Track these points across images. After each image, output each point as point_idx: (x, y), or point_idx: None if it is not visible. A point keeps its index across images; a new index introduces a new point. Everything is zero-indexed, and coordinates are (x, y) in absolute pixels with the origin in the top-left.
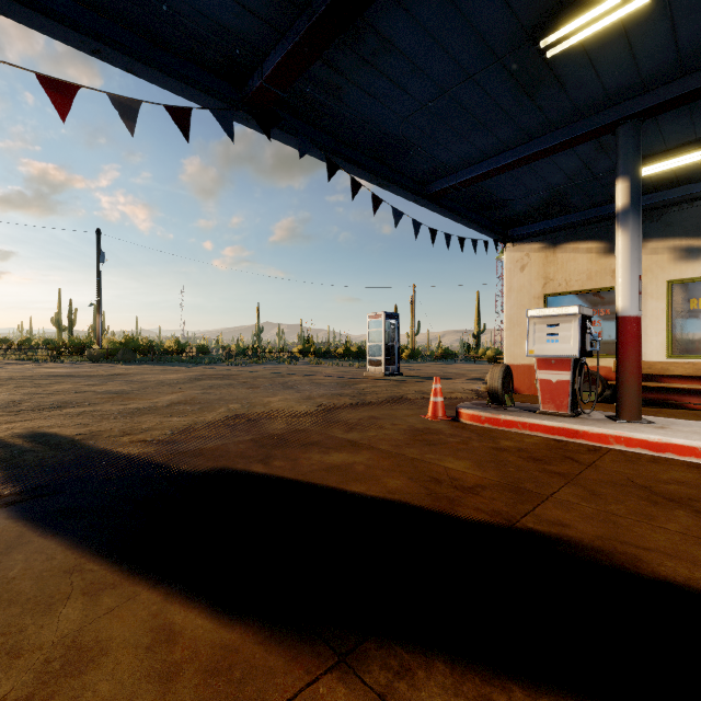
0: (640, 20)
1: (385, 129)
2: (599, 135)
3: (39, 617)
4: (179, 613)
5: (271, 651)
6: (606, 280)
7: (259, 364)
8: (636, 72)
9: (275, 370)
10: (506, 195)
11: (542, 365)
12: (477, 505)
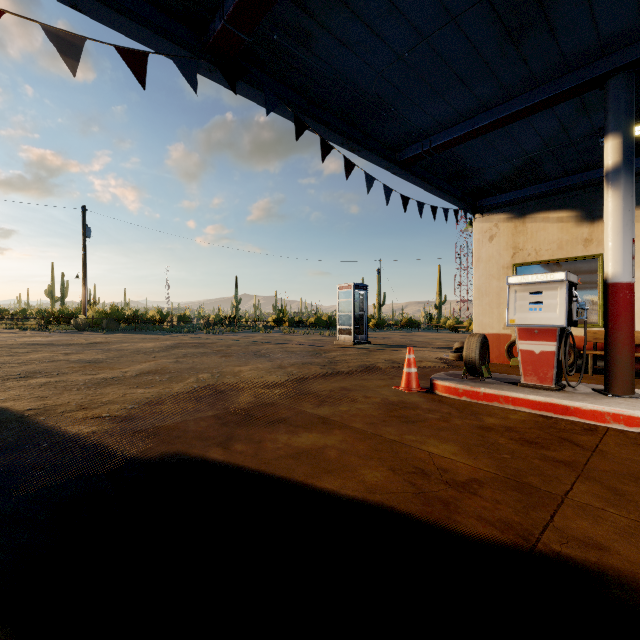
0: None
1: (357, 86)
2: (586, 90)
3: None
4: None
5: None
6: (577, 250)
7: (235, 332)
8: (637, 13)
9: (250, 339)
10: (478, 163)
11: (524, 335)
12: (477, 510)
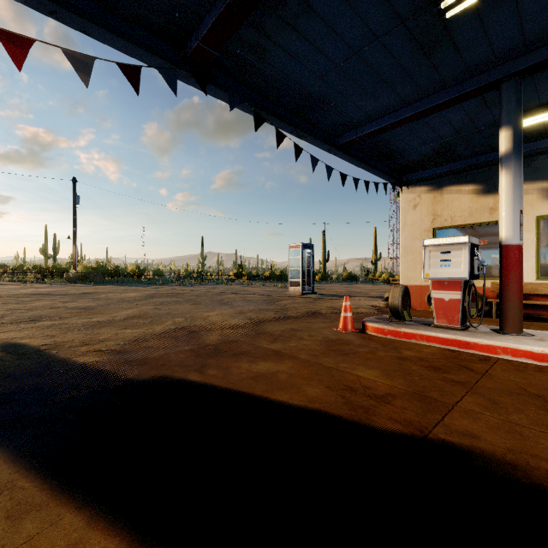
0: None
1: (303, 87)
2: (485, 91)
3: None
4: (98, 543)
5: None
6: (484, 216)
7: (202, 284)
8: (521, 34)
9: (214, 290)
10: (403, 146)
11: (436, 286)
12: (389, 414)
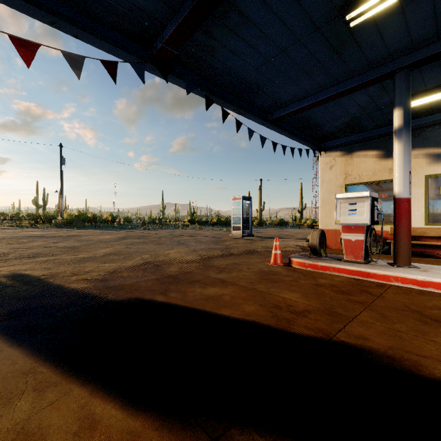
0: (412, 1)
1: (243, 76)
2: (383, 80)
3: (1, 408)
4: (99, 406)
5: (163, 436)
6: (385, 175)
7: (162, 229)
8: (408, 38)
9: (173, 233)
10: (321, 120)
11: (345, 230)
12: (305, 324)
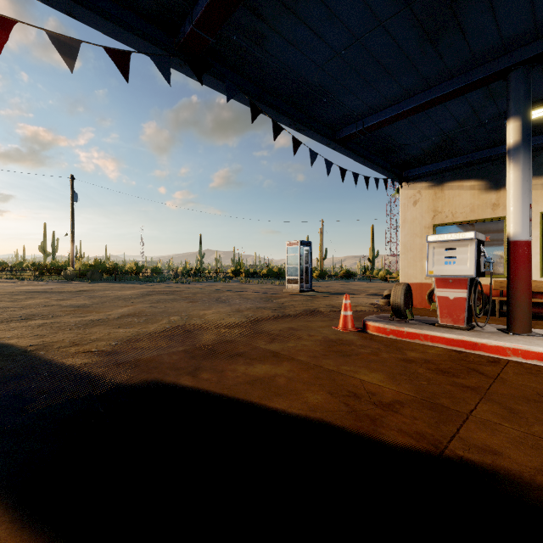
0: None
1: (302, 78)
2: (492, 81)
3: None
4: None
5: None
6: (487, 212)
7: (200, 282)
8: (532, 18)
9: (212, 287)
10: (404, 140)
11: (441, 284)
12: (398, 425)
